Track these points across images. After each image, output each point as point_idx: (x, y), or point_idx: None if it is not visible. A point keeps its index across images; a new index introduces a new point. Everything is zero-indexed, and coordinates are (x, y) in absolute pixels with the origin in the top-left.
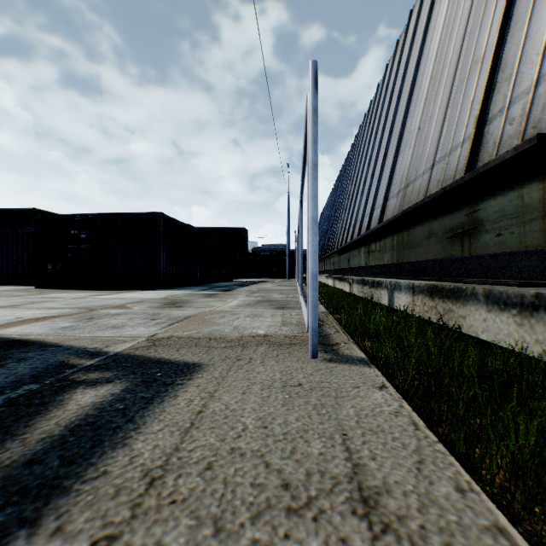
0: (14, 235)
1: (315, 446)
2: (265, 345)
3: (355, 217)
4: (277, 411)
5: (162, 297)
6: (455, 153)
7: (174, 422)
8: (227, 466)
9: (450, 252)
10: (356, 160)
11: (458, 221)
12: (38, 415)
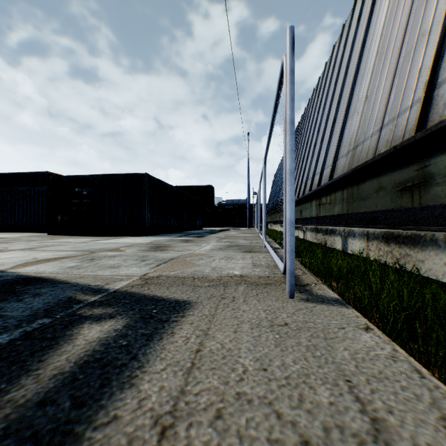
0: (31, 193)
1: (322, 394)
2: (244, 285)
3: (306, 175)
4: (272, 352)
5: (148, 242)
6: (403, 115)
7: (175, 361)
8: (237, 415)
9: (400, 203)
10: (306, 128)
11: (408, 175)
12: (50, 349)
